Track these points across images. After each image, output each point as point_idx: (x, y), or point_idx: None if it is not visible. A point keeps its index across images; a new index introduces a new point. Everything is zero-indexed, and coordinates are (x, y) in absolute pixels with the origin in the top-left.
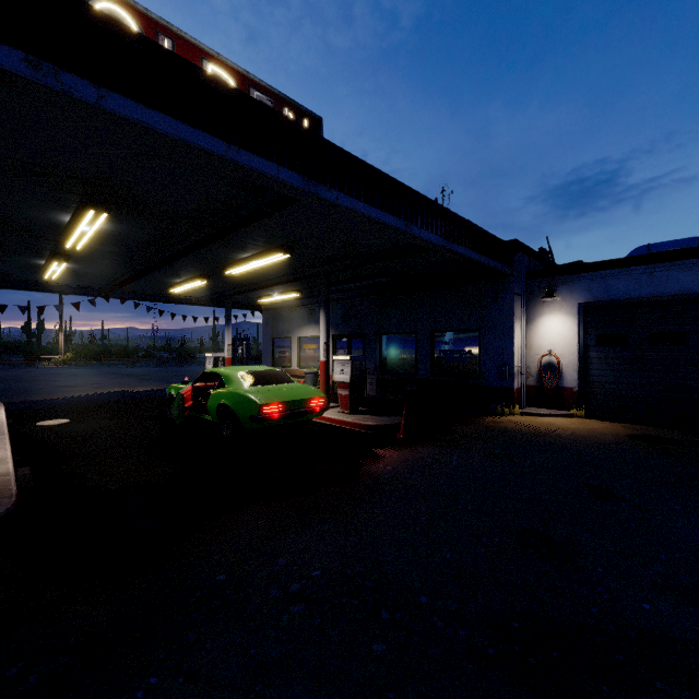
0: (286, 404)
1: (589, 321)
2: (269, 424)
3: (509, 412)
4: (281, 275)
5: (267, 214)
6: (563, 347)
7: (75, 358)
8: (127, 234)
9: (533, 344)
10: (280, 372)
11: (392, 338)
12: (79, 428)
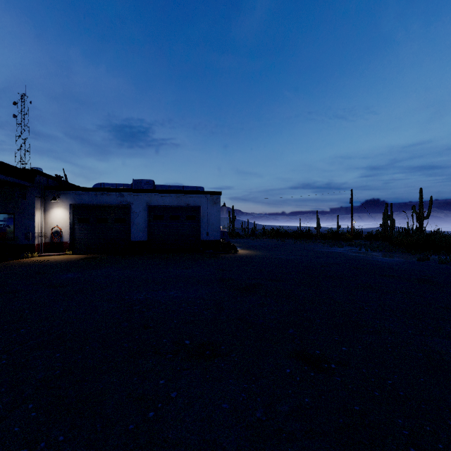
0: None
1: (75, 212)
2: None
3: (32, 256)
4: None
5: None
6: (63, 223)
7: None
8: None
9: (49, 222)
10: None
11: None
12: None
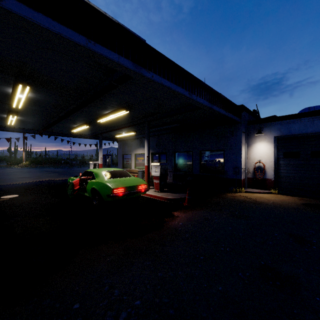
0: (126, 188)
1: (279, 145)
2: (117, 198)
3: (239, 191)
4: (125, 123)
5: (115, 87)
6: (266, 159)
7: (30, 164)
8: (44, 100)
9: (251, 157)
10: (124, 171)
11: (180, 154)
12: (21, 200)
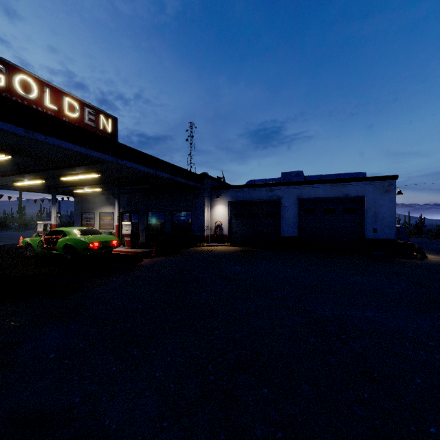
0: (101, 243)
1: (232, 208)
2: (92, 251)
3: (203, 245)
4: (92, 181)
5: (94, 164)
6: (223, 218)
7: None
8: (9, 160)
9: (213, 217)
10: (95, 230)
11: (153, 213)
12: None
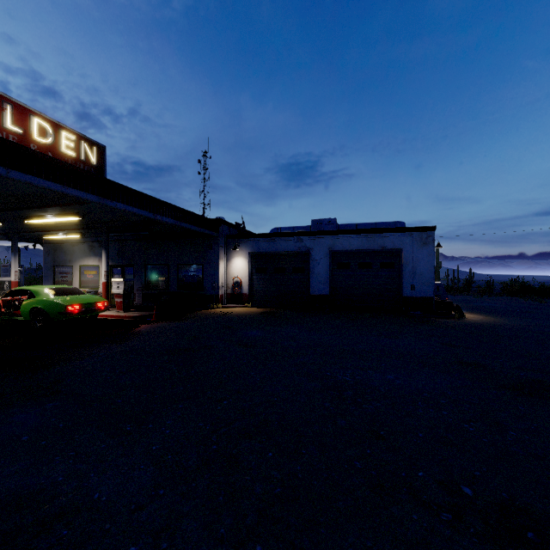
0: (83, 305)
1: (253, 261)
2: (71, 316)
3: (217, 307)
4: (70, 224)
5: (74, 205)
6: (242, 274)
7: None
8: None
9: (230, 272)
10: (75, 289)
11: (154, 267)
12: None
